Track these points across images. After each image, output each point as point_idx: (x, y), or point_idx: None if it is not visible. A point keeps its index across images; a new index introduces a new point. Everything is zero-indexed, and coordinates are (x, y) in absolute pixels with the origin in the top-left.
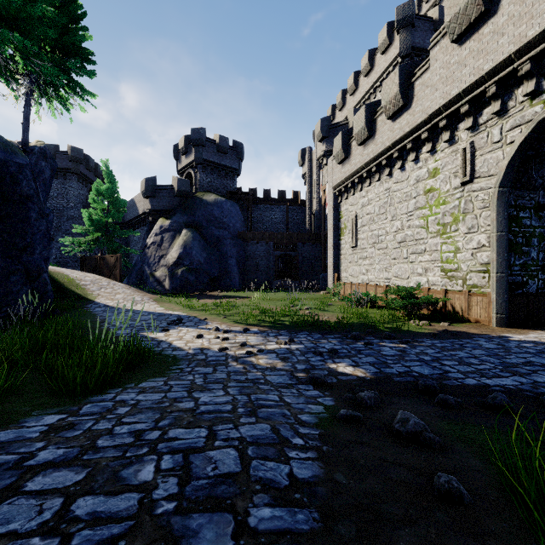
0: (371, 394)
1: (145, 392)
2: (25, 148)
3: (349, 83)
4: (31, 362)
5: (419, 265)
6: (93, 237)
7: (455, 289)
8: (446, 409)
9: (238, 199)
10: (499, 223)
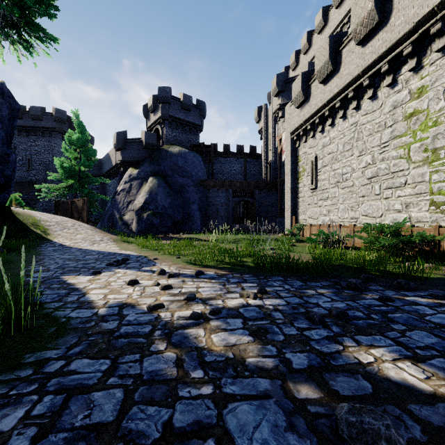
0: None
1: None
2: None
3: (302, 42)
4: None
5: (397, 200)
6: (67, 184)
7: None
8: None
9: (200, 152)
10: None
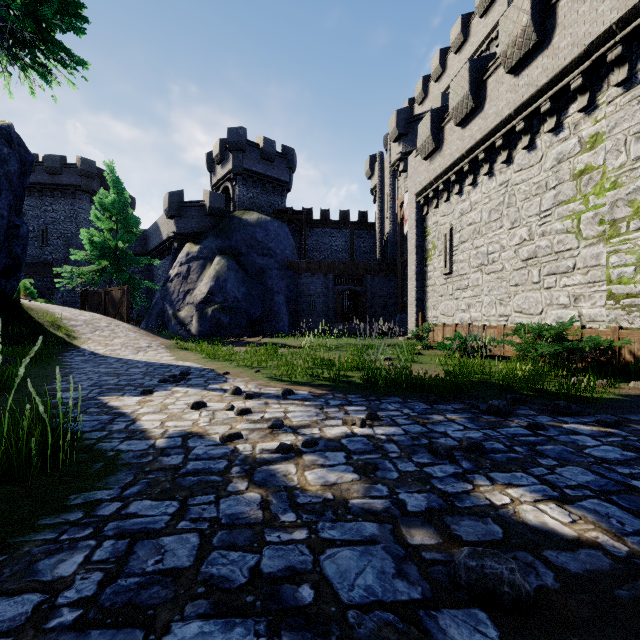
0: None
1: None
2: None
3: (433, 64)
4: None
5: (562, 291)
6: (99, 266)
7: (637, 327)
8: None
9: (288, 221)
10: None
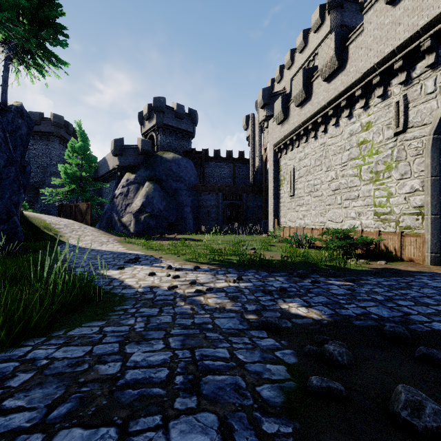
0: (342, 349)
1: (69, 343)
2: (2, 107)
3: (286, 59)
4: None
5: (352, 209)
6: (69, 188)
7: (387, 231)
8: (436, 368)
9: (192, 158)
10: (433, 168)
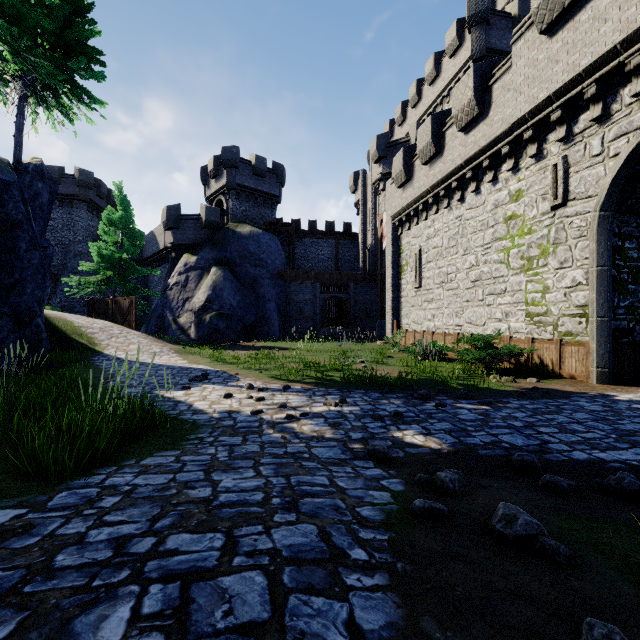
0: (454, 475)
1: (147, 472)
2: (17, 166)
3: (411, 93)
4: (5, 430)
5: (498, 308)
6: (103, 276)
7: (543, 338)
8: (557, 495)
9: (278, 232)
10: (600, 255)
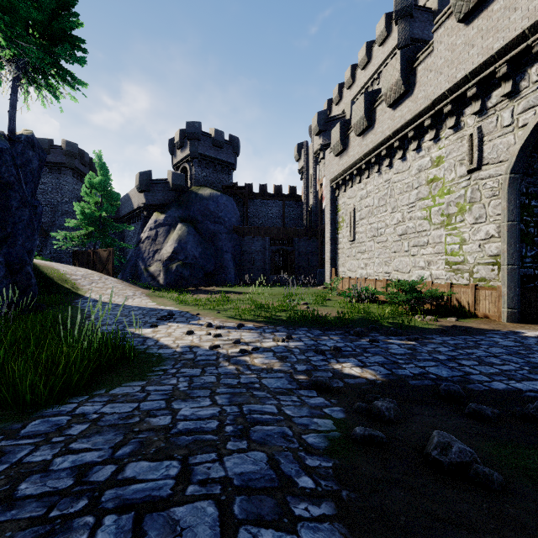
0: (390, 404)
1: (114, 401)
2: (11, 136)
3: (346, 76)
4: None
5: (421, 258)
6: (86, 231)
7: (460, 283)
8: (482, 422)
9: (233, 194)
10: (510, 212)
